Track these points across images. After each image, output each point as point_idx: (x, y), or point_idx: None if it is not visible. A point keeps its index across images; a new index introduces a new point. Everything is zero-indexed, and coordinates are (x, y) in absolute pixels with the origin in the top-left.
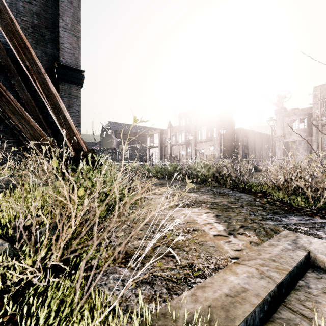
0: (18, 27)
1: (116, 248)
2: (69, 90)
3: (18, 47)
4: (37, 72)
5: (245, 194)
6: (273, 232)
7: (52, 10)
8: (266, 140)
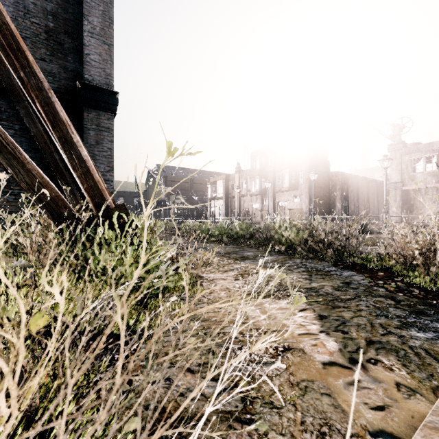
0: (7, 18)
1: (138, 410)
2: (97, 120)
3: (7, 49)
4: (37, 87)
5: (357, 273)
6: (433, 358)
7: (74, 8)
8: (375, 188)
